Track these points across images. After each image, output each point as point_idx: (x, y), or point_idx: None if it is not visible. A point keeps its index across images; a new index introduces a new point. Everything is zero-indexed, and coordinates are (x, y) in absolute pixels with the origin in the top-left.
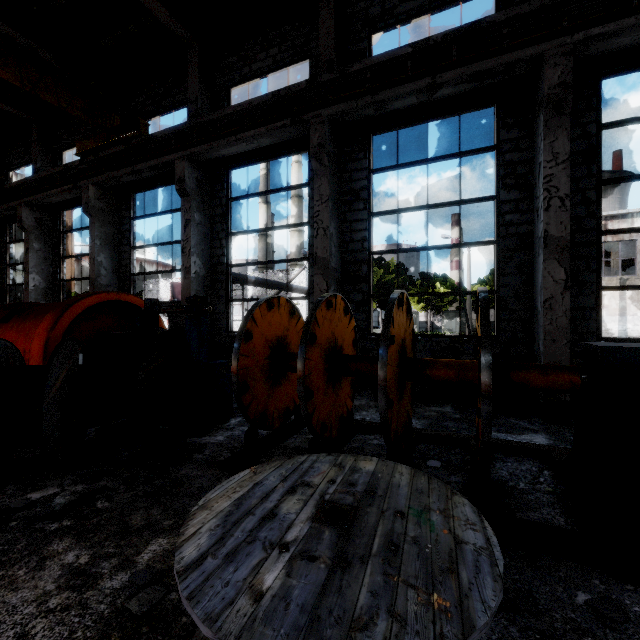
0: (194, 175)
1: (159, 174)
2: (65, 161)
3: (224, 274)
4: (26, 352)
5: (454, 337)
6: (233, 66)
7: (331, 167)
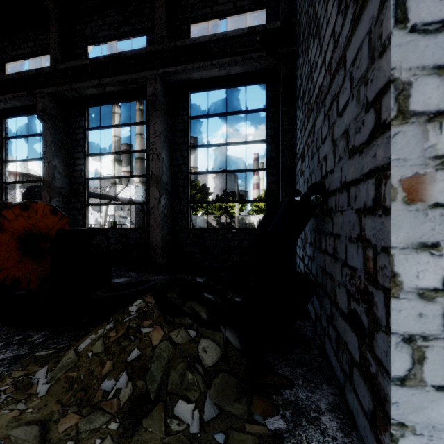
0: None
1: None
2: None
3: (0, 188)
4: None
5: (127, 229)
6: (6, 49)
7: (54, 124)
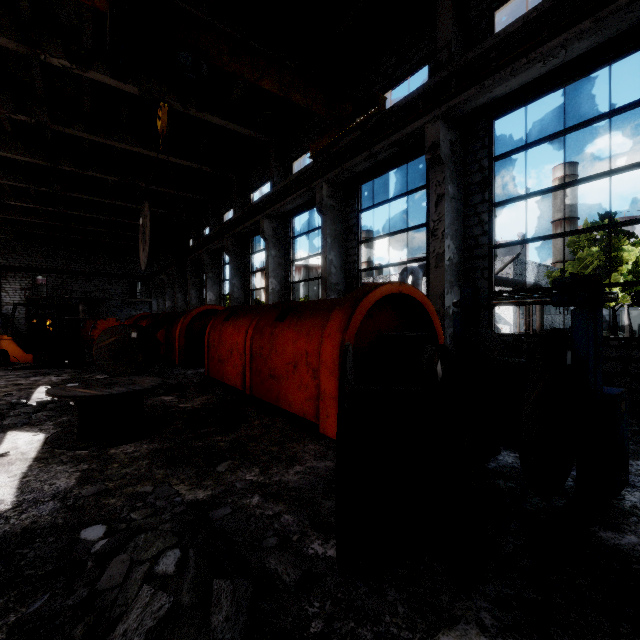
0: (447, 137)
1: (391, 155)
2: (293, 172)
3: (485, 258)
4: (308, 354)
5: None
6: None
7: None
